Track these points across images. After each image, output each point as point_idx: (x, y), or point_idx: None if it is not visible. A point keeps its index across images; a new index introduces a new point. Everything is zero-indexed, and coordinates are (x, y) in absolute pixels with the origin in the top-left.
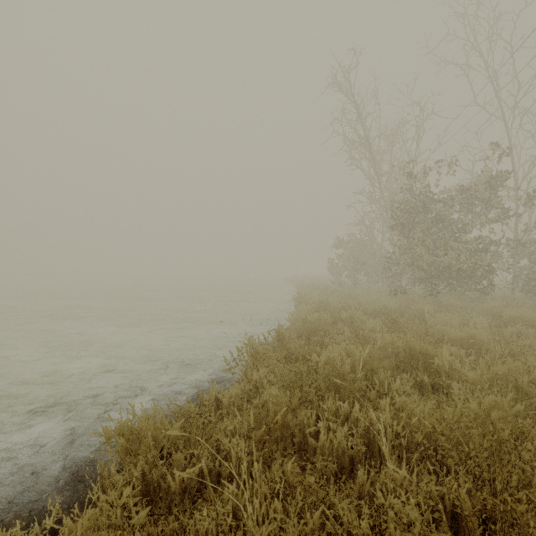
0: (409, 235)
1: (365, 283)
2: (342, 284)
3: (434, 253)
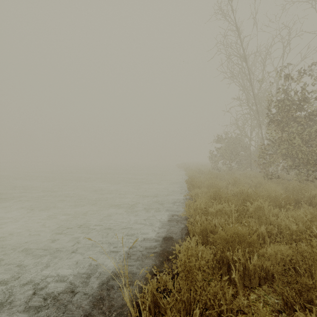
0: (284, 129)
1: (235, 168)
2: (218, 169)
3: (308, 144)
